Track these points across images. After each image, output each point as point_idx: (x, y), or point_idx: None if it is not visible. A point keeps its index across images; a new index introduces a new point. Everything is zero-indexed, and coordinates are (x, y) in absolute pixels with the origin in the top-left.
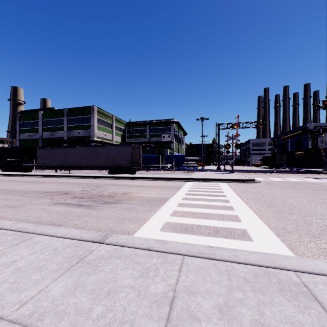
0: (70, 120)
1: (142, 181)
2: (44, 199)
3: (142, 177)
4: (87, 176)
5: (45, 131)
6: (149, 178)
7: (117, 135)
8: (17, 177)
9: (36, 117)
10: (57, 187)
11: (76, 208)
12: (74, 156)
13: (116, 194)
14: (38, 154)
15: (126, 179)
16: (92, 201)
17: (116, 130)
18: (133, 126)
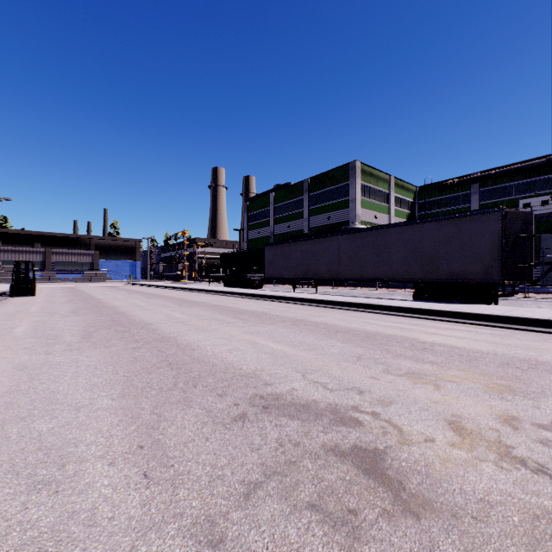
0: (314, 198)
1: None
2: None
3: None
4: (368, 304)
5: (277, 222)
6: None
7: (399, 216)
8: (233, 298)
9: (266, 204)
10: (306, 352)
11: None
12: (326, 257)
13: None
14: (266, 256)
15: (535, 330)
16: None
17: (396, 205)
18: (434, 194)
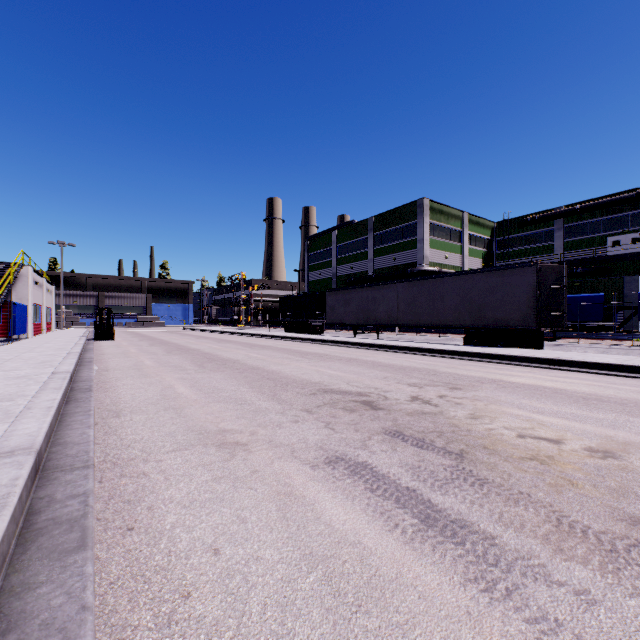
0: (379, 237)
1: (605, 380)
2: (310, 423)
3: (597, 362)
4: (415, 347)
5: (340, 263)
6: (630, 368)
7: (473, 256)
8: (296, 343)
9: (328, 243)
10: (352, 375)
11: (415, 551)
12: (386, 303)
13: (568, 453)
14: (328, 301)
15: (533, 366)
16: (475, 488)
17: (470, 243)
18: (513, 230)
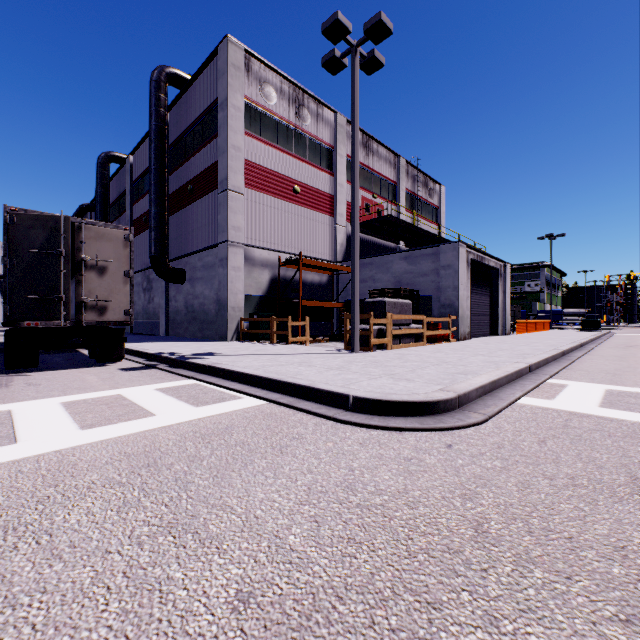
0: None
1: None
2: None
3: None
4: None
5: None
6: None
7: None
8: None
9: None
10: None
11: None
12: None
13: None
14: None
15: None
16: None
17: None
18: None
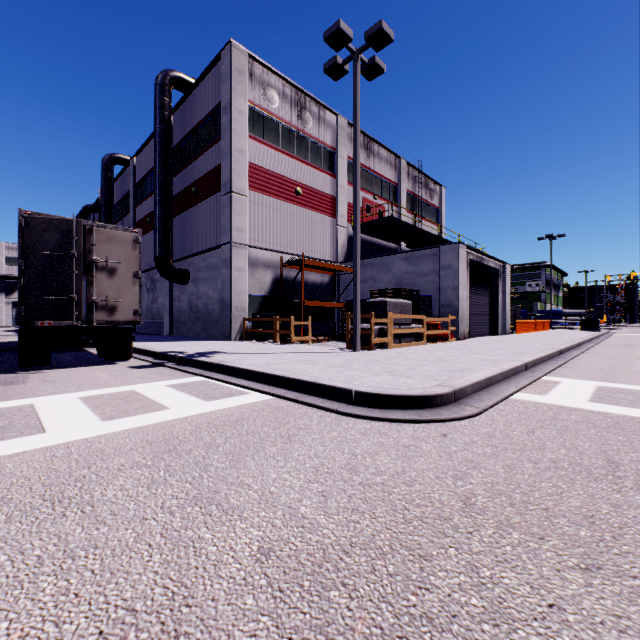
0: None
1: None
2: None
3: None
4: None
5: None
6: None
7: None
8: None
9: None
10: None
11: None
12: None
13: None
14: None
15: None
16: None
17: None
18: None
